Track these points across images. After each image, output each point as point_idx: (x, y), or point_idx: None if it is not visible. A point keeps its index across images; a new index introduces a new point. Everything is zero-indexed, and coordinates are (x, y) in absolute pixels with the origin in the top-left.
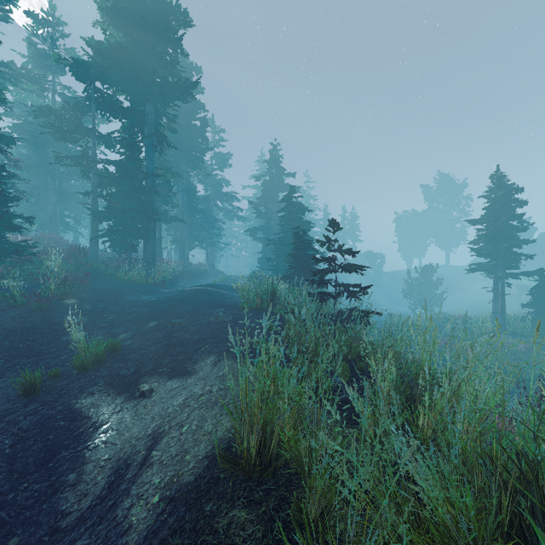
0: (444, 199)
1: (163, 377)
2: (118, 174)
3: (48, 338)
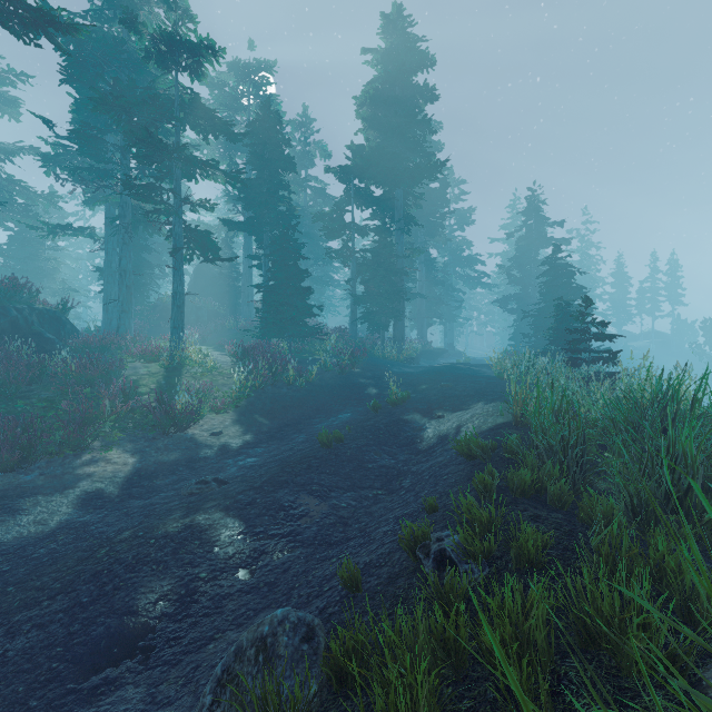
0: None
1: (448, 412)
2: (374, 261)
3: (356, 392)
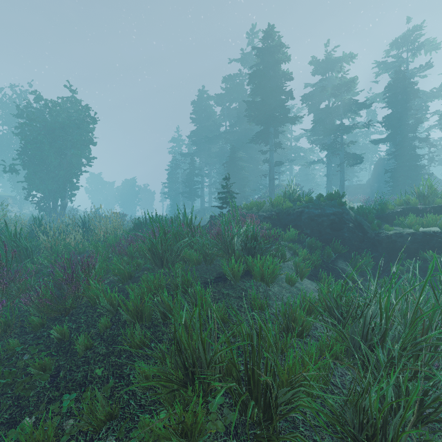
0: None
1: None
2: None
3: None
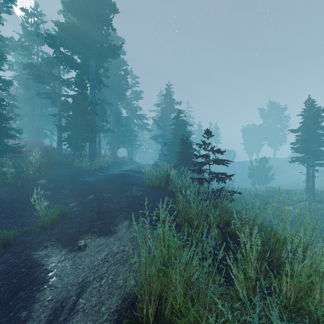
0: (273, 117)
1: (94, 235)
2: (73, 103)
3: (26, 205)
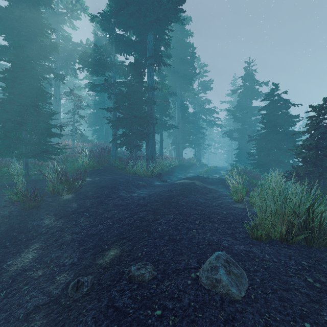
0: None
1: None
2: (127, 92)
3: None
